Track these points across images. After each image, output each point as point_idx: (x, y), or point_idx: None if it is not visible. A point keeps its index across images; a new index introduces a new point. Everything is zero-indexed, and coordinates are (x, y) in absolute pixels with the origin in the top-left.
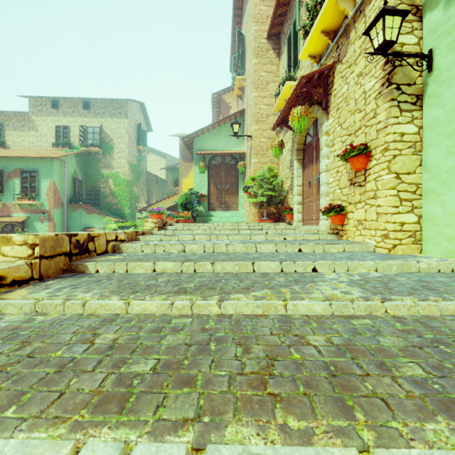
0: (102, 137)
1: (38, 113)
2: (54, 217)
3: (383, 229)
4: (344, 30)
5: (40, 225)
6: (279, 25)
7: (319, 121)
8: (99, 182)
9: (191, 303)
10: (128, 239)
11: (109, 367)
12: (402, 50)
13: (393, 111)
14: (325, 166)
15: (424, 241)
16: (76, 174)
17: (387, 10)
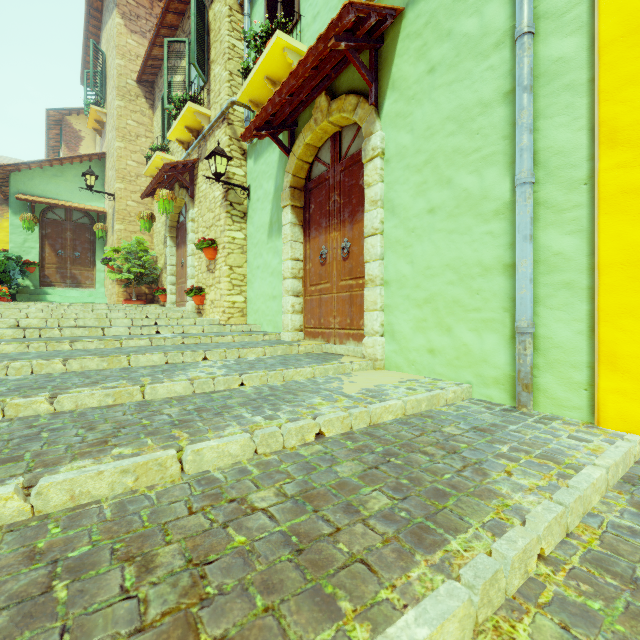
0: None
1: None
2: None
3: (223, 306)
4: (203, 137)
5: None
6: (153, 75)
7: (187, 206)
8: None
9: (46, 344)
10: None
11: (1, 358)
12: (234, 178)
13: (228, 221)
14: (191, 251)
15: (248, 315)
16: None
17: (216, 152)
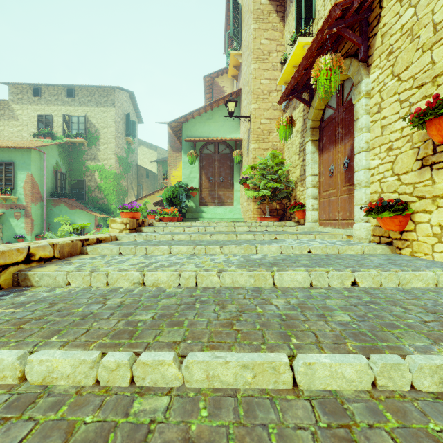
0: (87, 127)
1: (19, 101)
2: (31, 212)
3: None
4: None
5: (17, 222)
6: None
7: (353, 79)
8: (84, 175)
9: None
10: (62, 255)
11: None
12: None
13: None
14: (364, 143)
15: None
16: (58, 166)
17: None
